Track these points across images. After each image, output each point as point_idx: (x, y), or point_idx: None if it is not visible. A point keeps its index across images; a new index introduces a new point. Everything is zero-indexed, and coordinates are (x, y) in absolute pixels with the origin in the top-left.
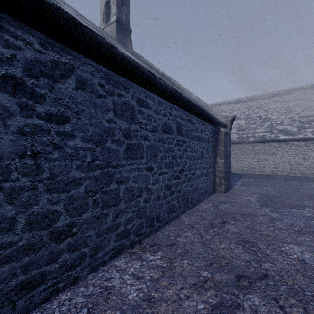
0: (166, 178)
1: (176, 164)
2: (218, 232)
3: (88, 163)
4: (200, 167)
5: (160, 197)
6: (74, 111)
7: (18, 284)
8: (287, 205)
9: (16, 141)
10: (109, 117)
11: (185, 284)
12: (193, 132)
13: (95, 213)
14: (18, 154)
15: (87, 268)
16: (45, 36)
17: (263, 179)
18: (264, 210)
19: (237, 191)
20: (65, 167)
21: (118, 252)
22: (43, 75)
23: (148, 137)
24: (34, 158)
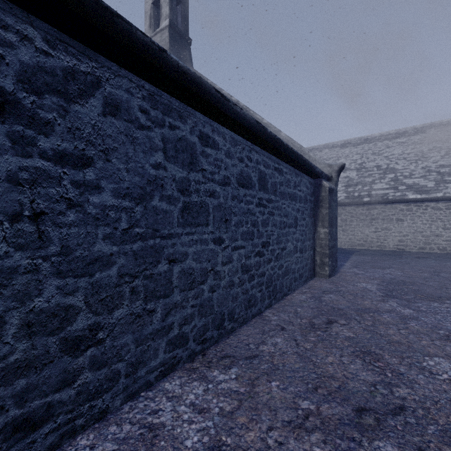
0: (243, 255)
1: (258, 233)
2: (323, 338)
3: (123, 231)
4: (294, 238)
5: (234, 284)
6: (101, 148)
7: (9, 423)
8: (424, 296)
9: (6, 193)
10: (155, 159)
11: (275, 421)
12: (282, 187)
13: (134, 308)
14: (9, 215)
15: (121, 395)
16: (54, 29)
17: (384, 257)
18: (389, 303)
19: (347, 275)
20: (86, 236)
21: (170, 368)
22: (51, 91)
23: (217, 192)
24: (34, 221)
